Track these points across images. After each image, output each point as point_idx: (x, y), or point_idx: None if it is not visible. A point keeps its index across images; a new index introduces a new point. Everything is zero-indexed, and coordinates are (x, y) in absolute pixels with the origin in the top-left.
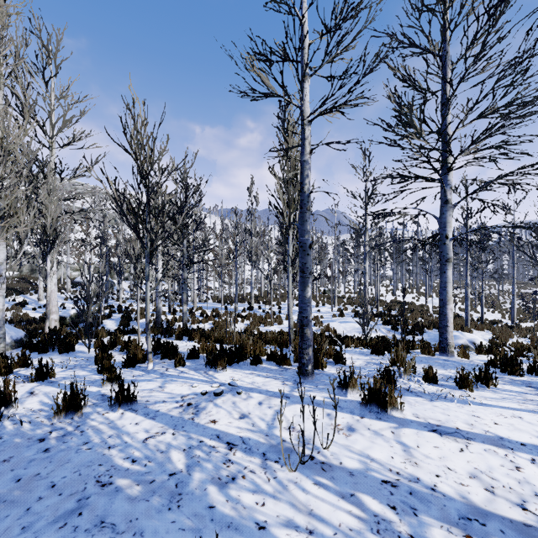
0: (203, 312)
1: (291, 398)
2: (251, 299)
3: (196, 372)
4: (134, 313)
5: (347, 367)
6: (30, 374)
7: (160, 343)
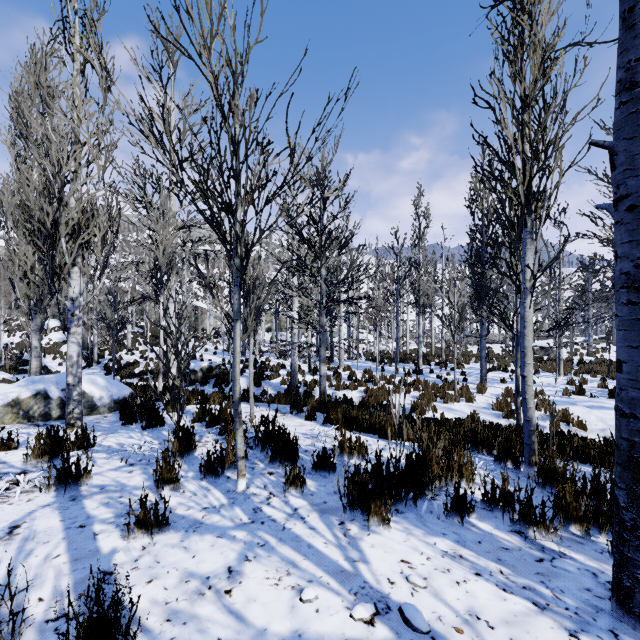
0: (352, 373)
1: None
2: (419, 359)
3: (322, 521)
4: (269, 371)
5: None
6: (47, 478)
7: (273, 431)
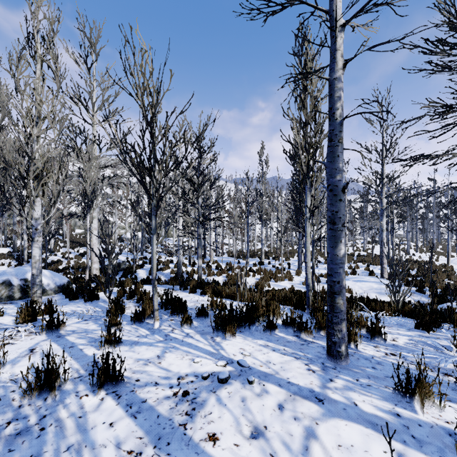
0: (218, 265)
1: (325, 402)
2: (262, 255)
3: (202, 337)
4: (161, 265)
5: (389, 347)
6: (41, 326)
7: (171, 298)
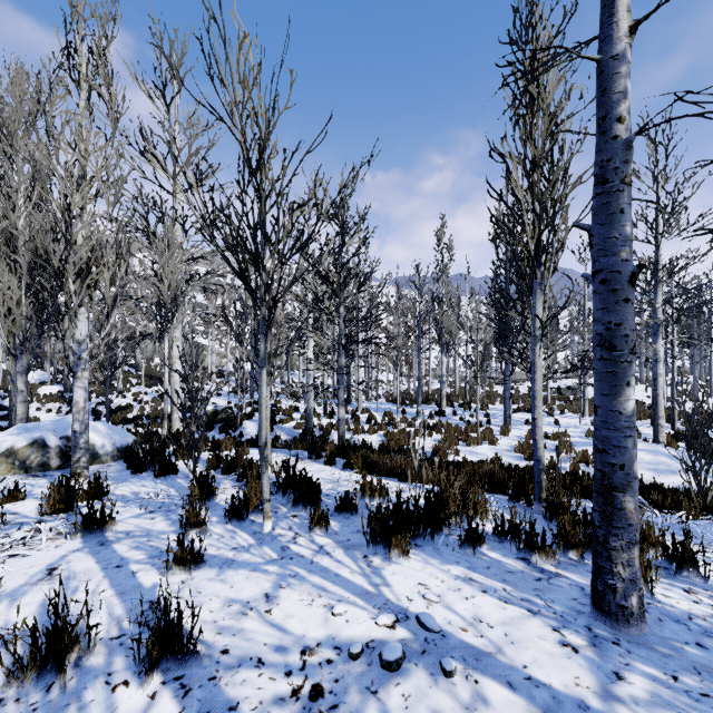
0: (371, 416)
1: None
2: (441, 400)
3: (347, 555)
4: (281, 414)
5: None
6: (73, 525)
7: (294, 475)
